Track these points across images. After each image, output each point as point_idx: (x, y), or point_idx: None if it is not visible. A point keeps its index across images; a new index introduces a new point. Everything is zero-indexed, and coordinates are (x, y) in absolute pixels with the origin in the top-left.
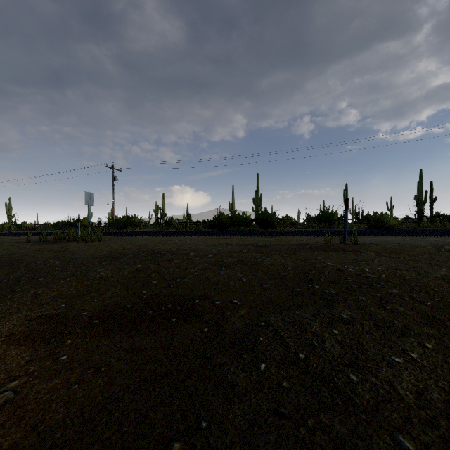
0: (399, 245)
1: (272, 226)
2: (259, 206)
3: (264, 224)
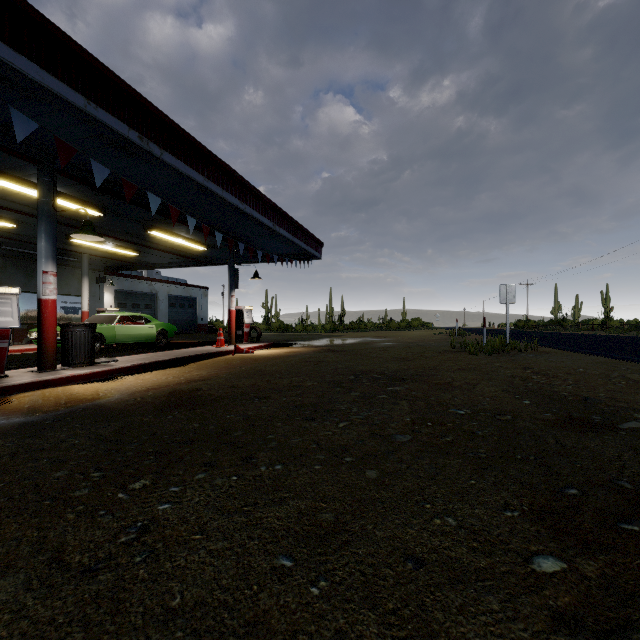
0: None
1: None
2: None
3: None
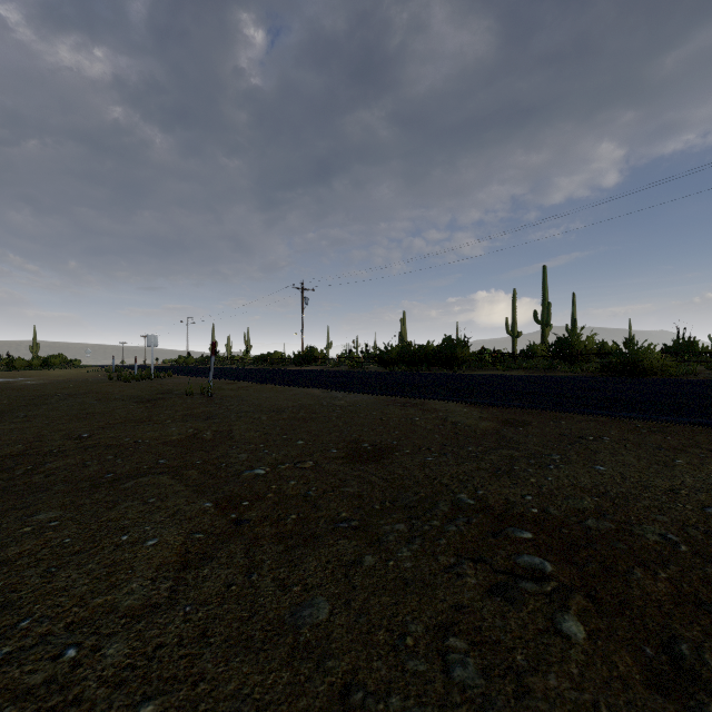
0: (222, 401)
1: (458, 364)
2: (546, 325)
3: (449, 362)
